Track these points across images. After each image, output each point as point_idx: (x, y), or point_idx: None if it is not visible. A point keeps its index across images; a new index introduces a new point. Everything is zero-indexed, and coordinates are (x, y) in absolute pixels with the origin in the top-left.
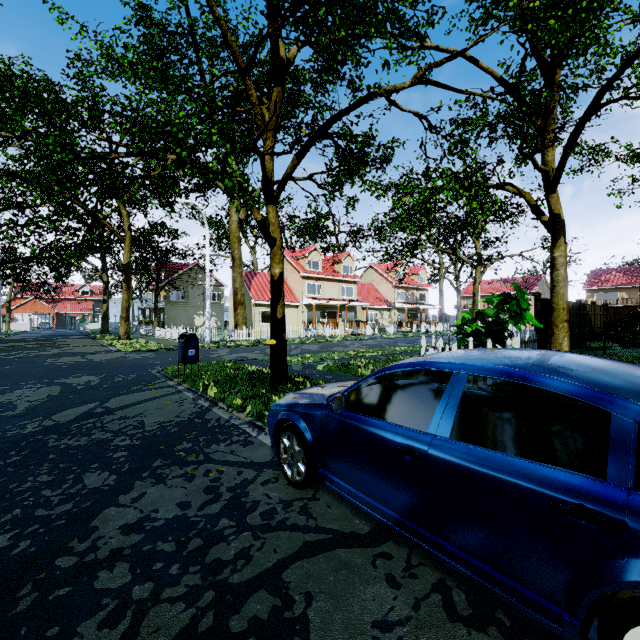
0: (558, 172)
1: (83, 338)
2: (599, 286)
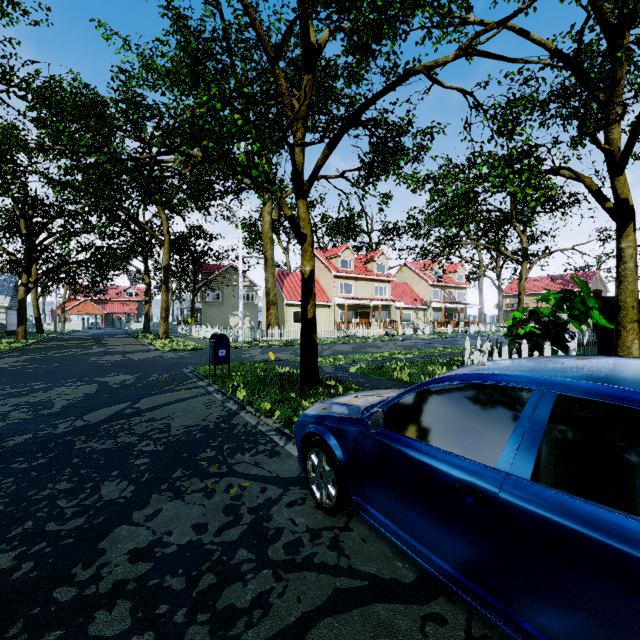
0: (626, 151)
1: (127, 337)
2: None
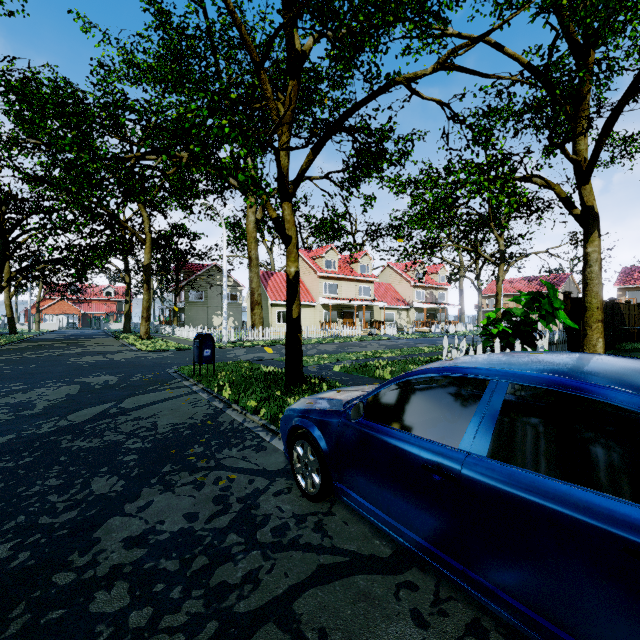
0: (592, 162)
1: (106, 337)
2: (631, 284)
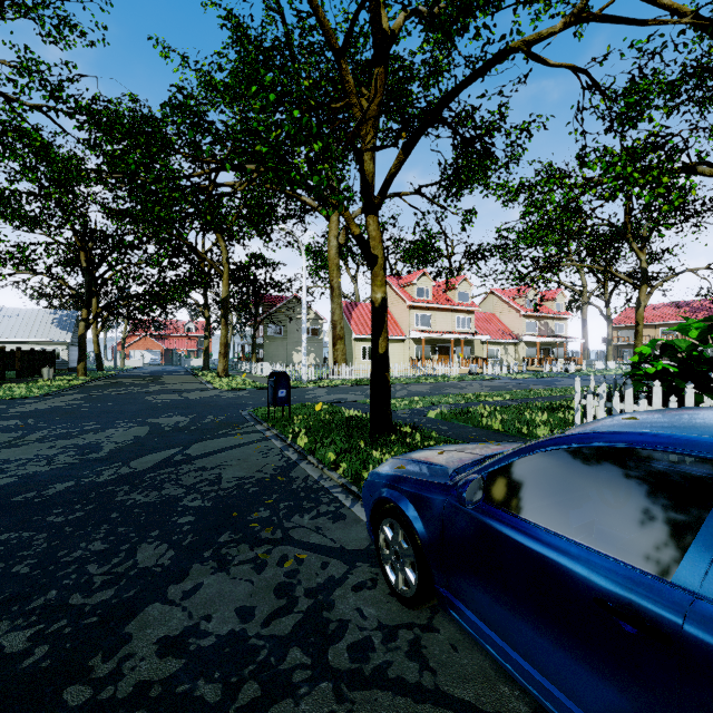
0: None
1: (185, 375)
2: None
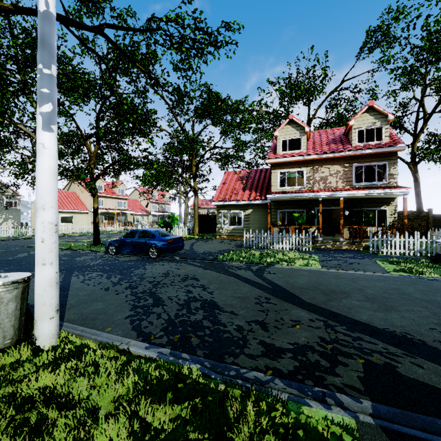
0: (195, 176)
1: None
2: None
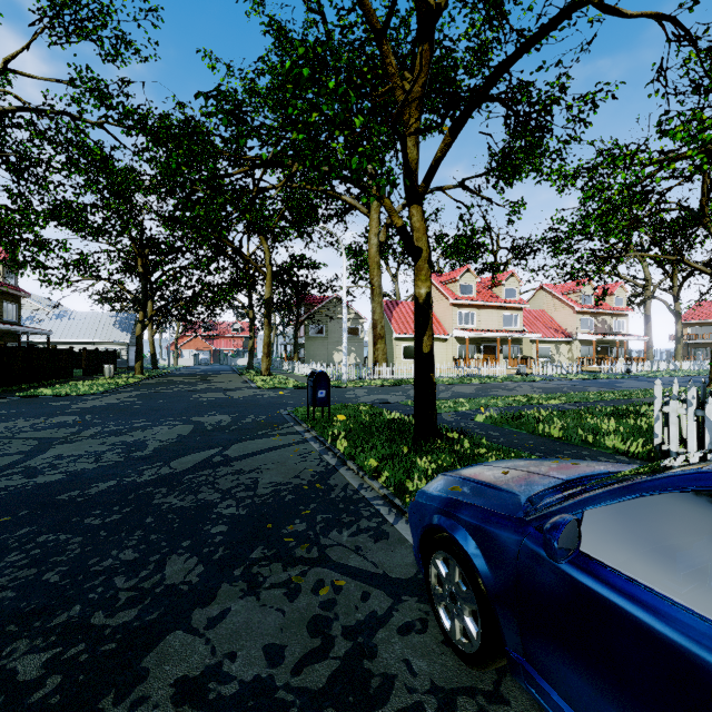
0: None
1: (231, 373)
2: None
